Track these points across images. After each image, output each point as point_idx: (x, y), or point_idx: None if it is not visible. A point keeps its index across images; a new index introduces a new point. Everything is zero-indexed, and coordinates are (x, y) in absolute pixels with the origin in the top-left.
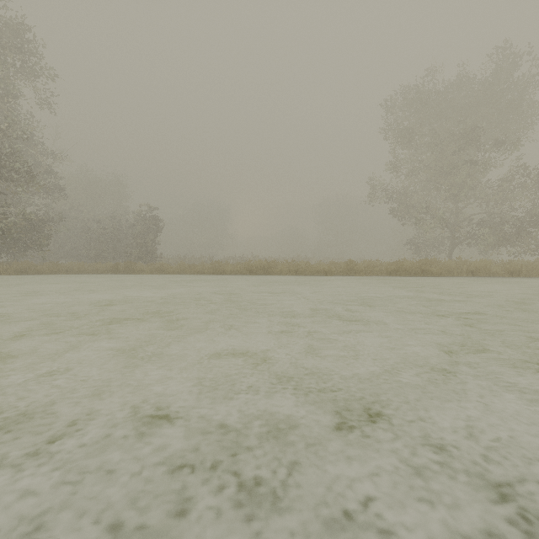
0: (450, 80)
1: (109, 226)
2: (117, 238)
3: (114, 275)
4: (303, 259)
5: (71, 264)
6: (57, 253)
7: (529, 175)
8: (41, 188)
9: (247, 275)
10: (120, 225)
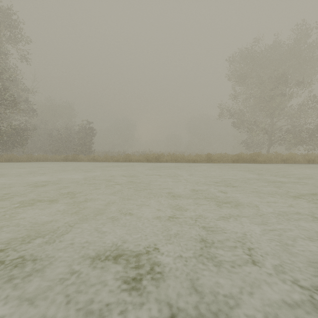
0: (268, 44)
1: (64, 133)
2: (68, 140)
3: (65, 162)
4: (179, 153)
5: (39, 156)
6: (33, 149)
7: (317, 102)
8: (21, 109)
9: (145, 162)
10: (70, 132)
